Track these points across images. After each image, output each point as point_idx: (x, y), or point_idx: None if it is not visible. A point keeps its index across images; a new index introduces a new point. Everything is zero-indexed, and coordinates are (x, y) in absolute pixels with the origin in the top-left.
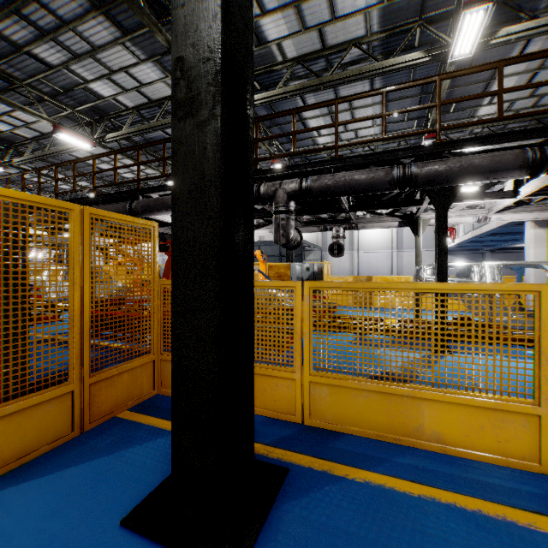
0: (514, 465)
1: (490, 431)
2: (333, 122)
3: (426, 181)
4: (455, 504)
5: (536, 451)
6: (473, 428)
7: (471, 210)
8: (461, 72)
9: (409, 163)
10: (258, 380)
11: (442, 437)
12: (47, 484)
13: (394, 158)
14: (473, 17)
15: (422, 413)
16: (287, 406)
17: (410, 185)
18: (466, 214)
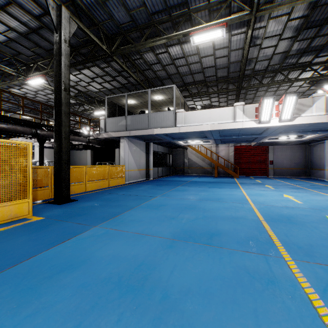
0: (82, 191)
1: (80, 188)
2: (0, 98)
3: (42, 136)
4: (83, 194)
5: (84, 189)
6: (78, 188)
7: (28, 139)
8: (47, 105)
9: (32, 126)
10: (39, 192)
11: (75, 191)
12: (37, 210)
13: (27, 123)
14: (41, 80)
15: (72, 188)
16: (47, 196)
17: (37, 136)
18: (26, 140)
